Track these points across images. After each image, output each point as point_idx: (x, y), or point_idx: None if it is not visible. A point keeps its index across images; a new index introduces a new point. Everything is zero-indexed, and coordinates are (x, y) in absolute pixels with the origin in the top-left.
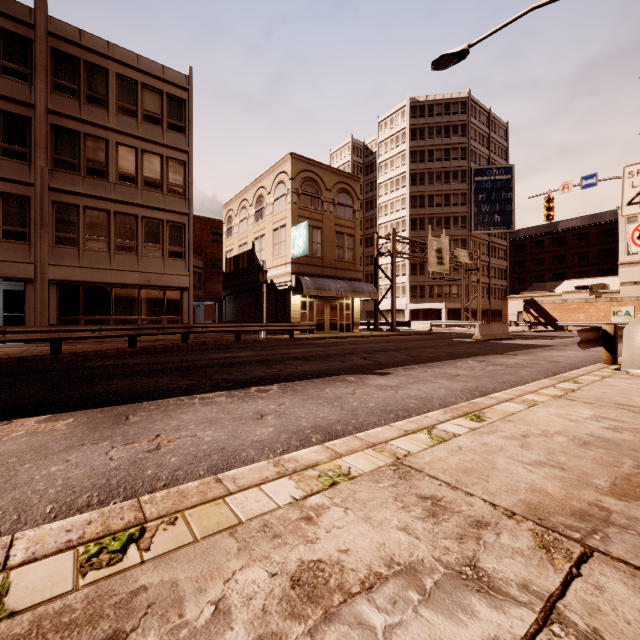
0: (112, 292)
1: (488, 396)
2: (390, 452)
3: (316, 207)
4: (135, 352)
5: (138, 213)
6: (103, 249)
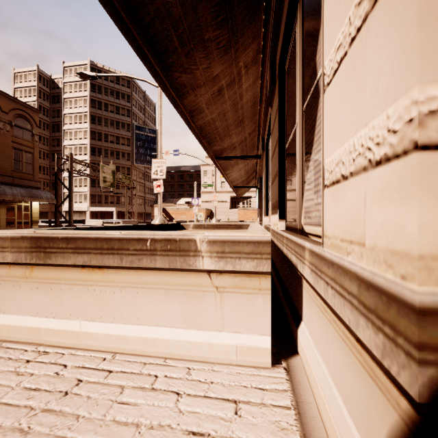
0: None
1: None
2: None
3: None
4: None
5: None
6: None
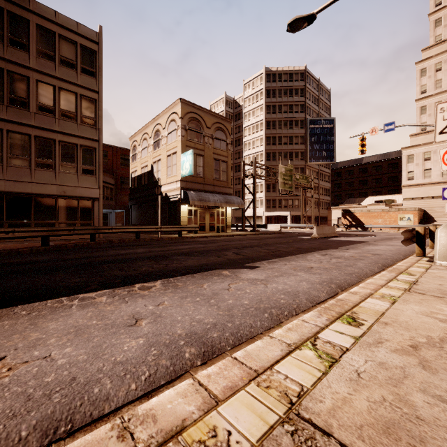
0: (33, 201)
1: (349, 291)
2: (279, 389)
3: (199, 140)
4: (47, 250)
5: (56, 138)
6: (25, 166)
